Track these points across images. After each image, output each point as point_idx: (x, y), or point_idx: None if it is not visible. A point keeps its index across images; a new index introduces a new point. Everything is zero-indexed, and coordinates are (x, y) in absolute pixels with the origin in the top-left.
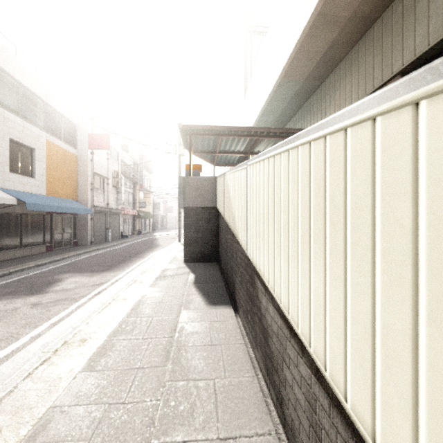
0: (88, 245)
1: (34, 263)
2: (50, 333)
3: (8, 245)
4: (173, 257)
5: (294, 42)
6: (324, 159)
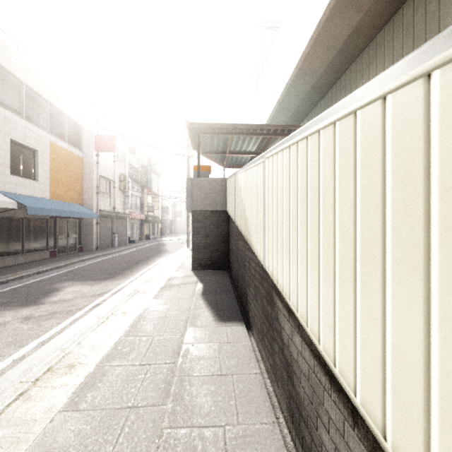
0: (93, 250)
1: (34, 270)
2: (36, 355)
3: (9, 251)
4: (180, 264)
5: (312, 29)
6: (426, 116)
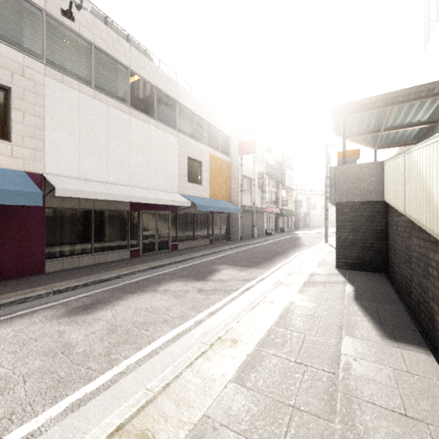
0: (238, 240)
1: (201, 253)
2: (208, 322)
3: (186, 237)
4: (321, 259)
5: None
6: None
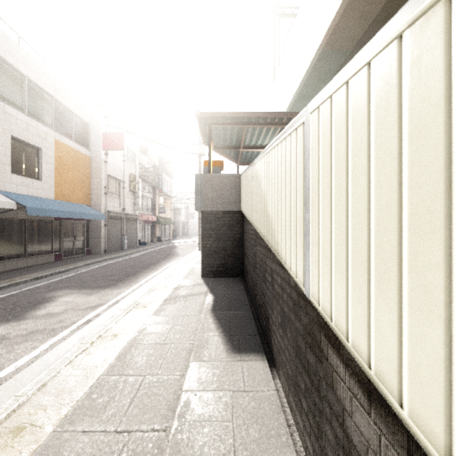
0: (101, 253)
1: (33, 275)
2: None
3: (10, 254)
4: (190, 269)
5: None
6: None
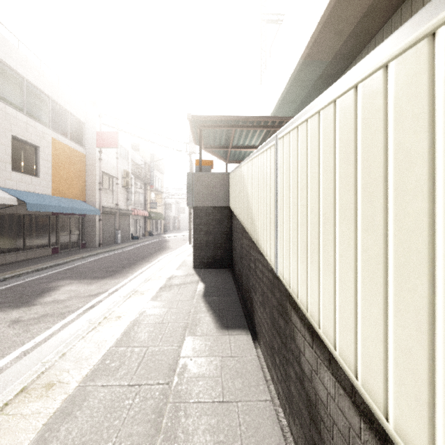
0: (96, 247)
1: (34, 267)
2: (14, 369)
3: (10, 247)
4: (182, 261)
5: (321, 11)
6: None
